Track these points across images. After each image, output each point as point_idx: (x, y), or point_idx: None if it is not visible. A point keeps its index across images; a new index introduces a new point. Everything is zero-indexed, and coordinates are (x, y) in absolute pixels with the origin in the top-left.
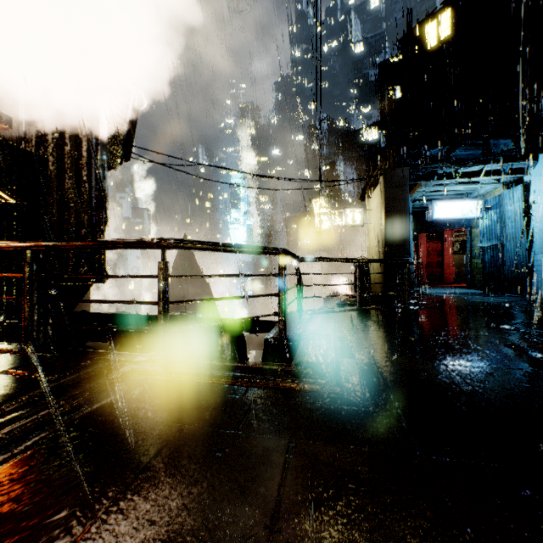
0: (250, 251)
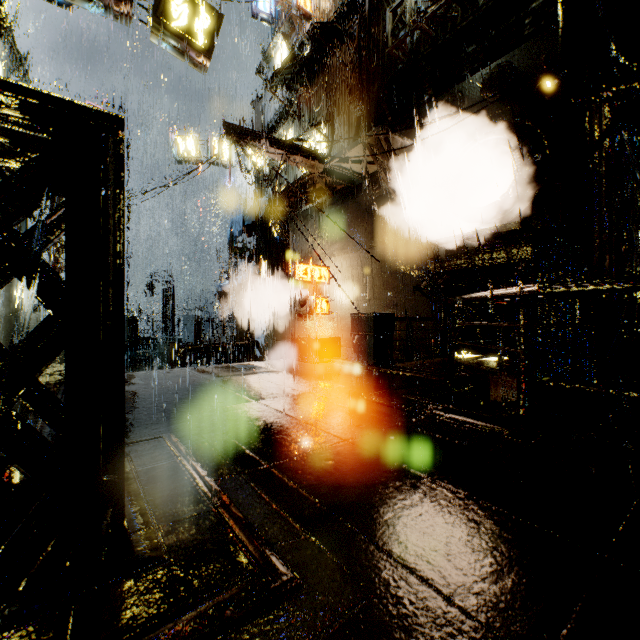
0: (487, 298)
